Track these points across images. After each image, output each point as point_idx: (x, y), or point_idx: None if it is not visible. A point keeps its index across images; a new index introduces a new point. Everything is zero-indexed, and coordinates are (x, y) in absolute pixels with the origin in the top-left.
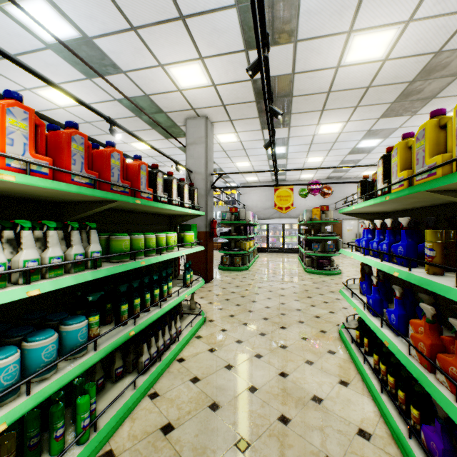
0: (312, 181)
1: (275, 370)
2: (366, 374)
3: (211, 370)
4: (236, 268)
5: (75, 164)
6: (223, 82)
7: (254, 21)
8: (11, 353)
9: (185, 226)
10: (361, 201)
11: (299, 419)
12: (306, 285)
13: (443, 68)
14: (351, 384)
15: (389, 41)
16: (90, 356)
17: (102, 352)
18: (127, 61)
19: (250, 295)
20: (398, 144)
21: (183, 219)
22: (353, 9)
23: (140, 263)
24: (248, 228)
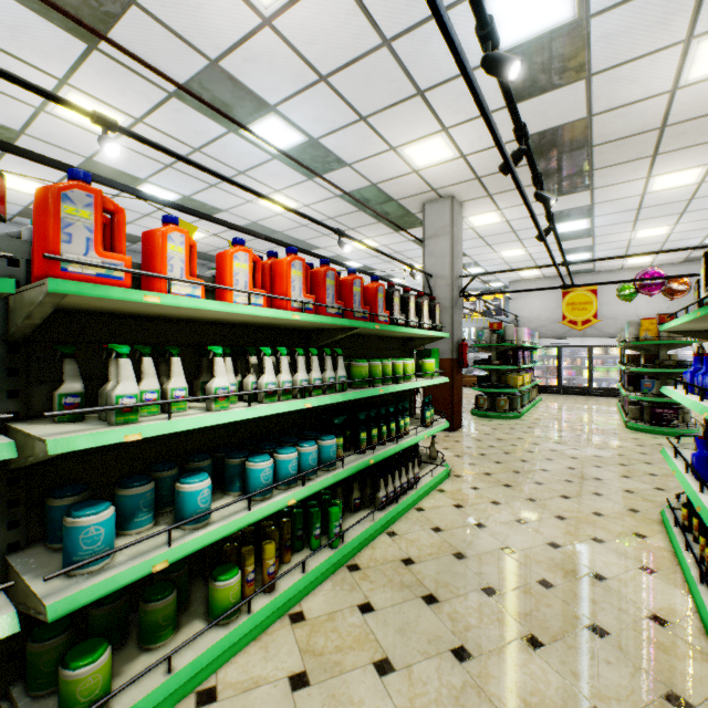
0: (644, 270)
1: (543, 539)
2: (684, 562)
3: (456, 525)
4: (499, 415)
5: (328, 297)
6: (476, 150)
7: (498, 146)
8: (294, 451)
9: (423, 352)
10: None
11: (566, 588)
12: (622, 448)
13: None
14: (660, 573)
15: None
16: (340, 471)
17: (348, 470)
18: (353, 153)
19: (518, 453)
20: None
21: (421, 343)
22: (688, 11)
23: (378, 391)
24: (519, 354)
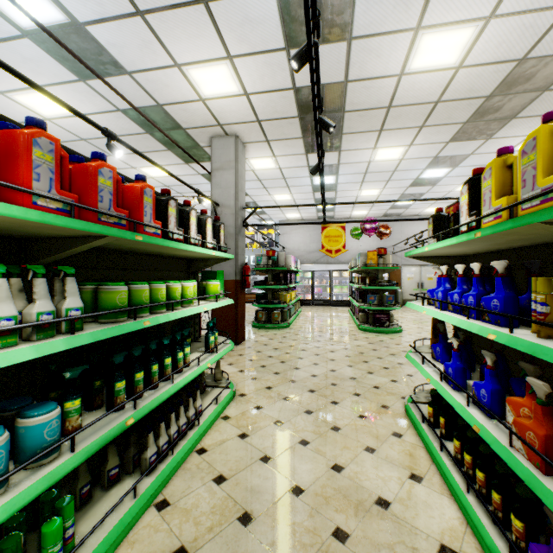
0: (366, 218)
1: (327, 462)
2: (445, 466)
3: (242, 465)
4: (274, 326)
5: (39, 180)
6: (258, 90)
7: None
8: None
9: (208, 273)
10: (434, 241)
11: (361, 533)
12: (361, 347)
13: (527, 80)
14: (425, 479)
15: (465, 42)
16: (62, 462)
17: (82, 453)
18: (132, 58)
19: (292, 361)
20: (493, 162)
21: (206, 264)
22: None
23: (142, 324)
24: (288, 276)
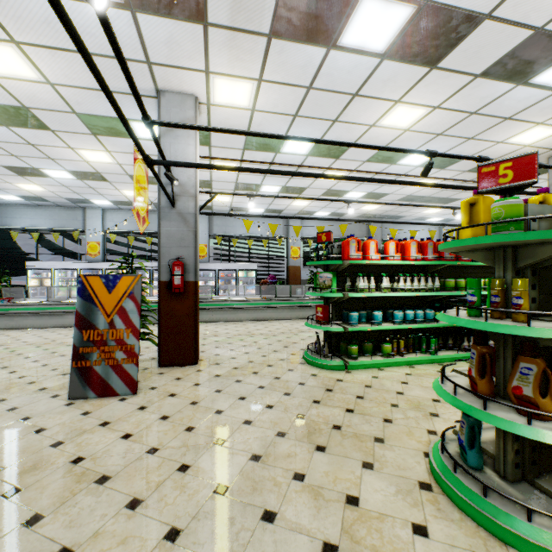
0: None
1: None
2: None
3: None
4: None
5: (429, 253)
6: None
7: None
8: (412, 311)
9: None
10: None
11: None
12: None
13: None
14: None
15: None
16: (434, 324)
17: (439, 325)
18: (469, 152)
19: None
20: None
21: None
22: None
23: (459, 293)
24: None
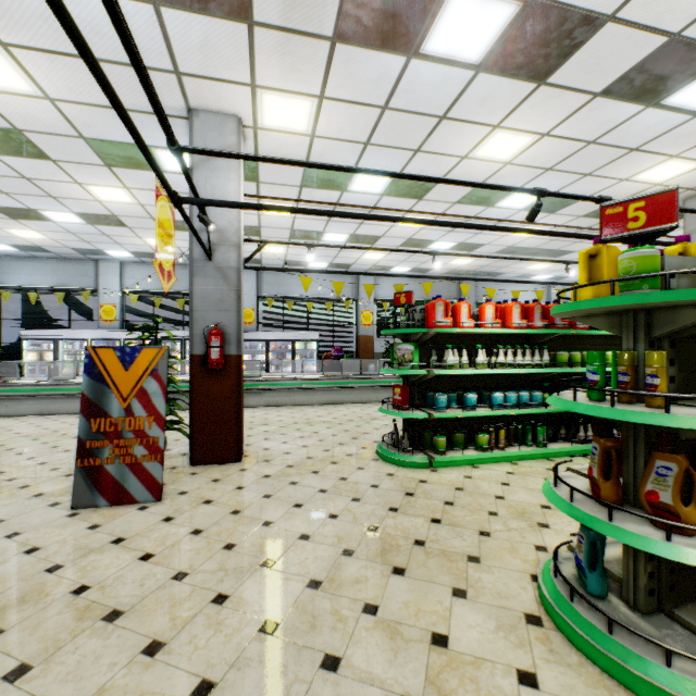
0: None
1: None
2: None
3: None
4: None
5: (536, 319)
6: None
7: None
8: (514, 393)
9: None
10: None
11: None
12: None
13: None
14: None
15: None
16: (542, 409)
17: (549, 410)
18: (585, 192)
19: None
20: None
21: None
22: None
23: (574, 370)
24: None
